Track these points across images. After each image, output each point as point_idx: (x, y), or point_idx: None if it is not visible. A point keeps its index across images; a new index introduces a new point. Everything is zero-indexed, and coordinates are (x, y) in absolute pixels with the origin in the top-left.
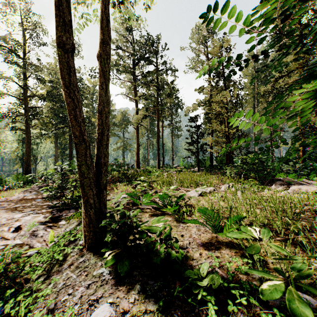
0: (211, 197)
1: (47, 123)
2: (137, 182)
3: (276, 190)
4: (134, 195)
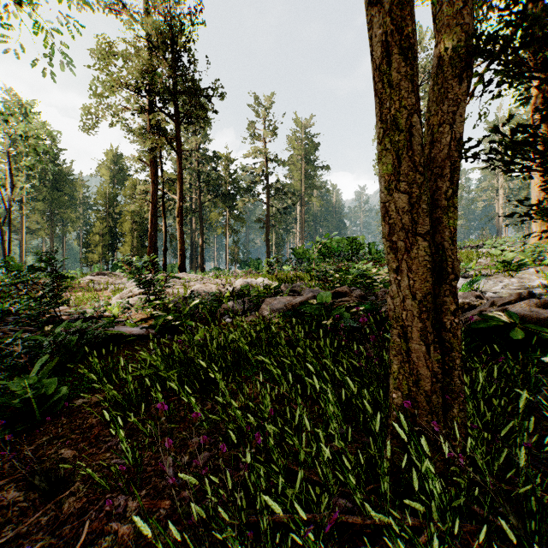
0: None
1: None
2: None
3: None
4: None
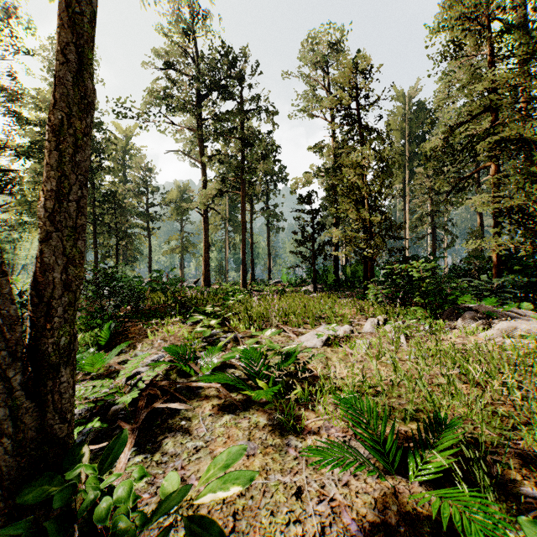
0: (350, 349)
1: (34, 201)
2: (195, 318)
3: (469, 331)
4: (183, 353)
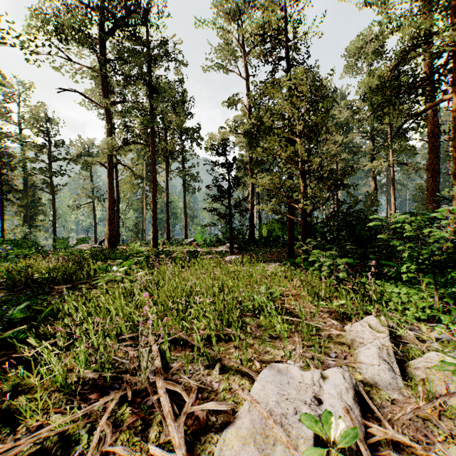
0: None
1: None
2: None
3: None
4: None
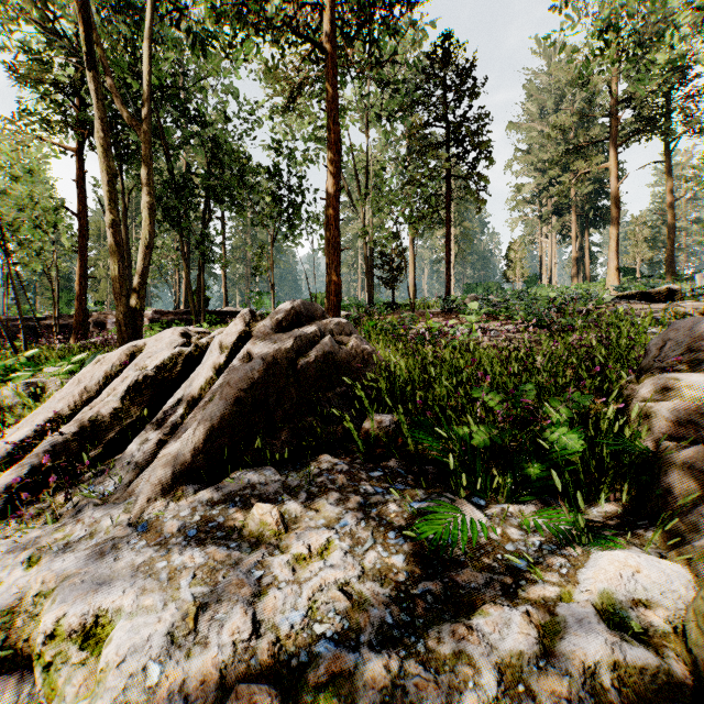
0: None
1: None
2: None
3: None
4: None
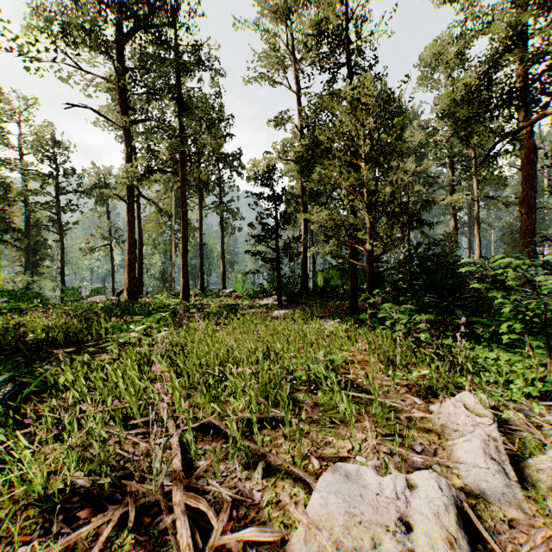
0: None
1: None
2: None
3: None
4: None
